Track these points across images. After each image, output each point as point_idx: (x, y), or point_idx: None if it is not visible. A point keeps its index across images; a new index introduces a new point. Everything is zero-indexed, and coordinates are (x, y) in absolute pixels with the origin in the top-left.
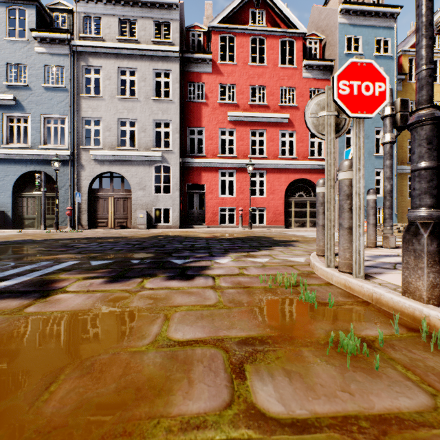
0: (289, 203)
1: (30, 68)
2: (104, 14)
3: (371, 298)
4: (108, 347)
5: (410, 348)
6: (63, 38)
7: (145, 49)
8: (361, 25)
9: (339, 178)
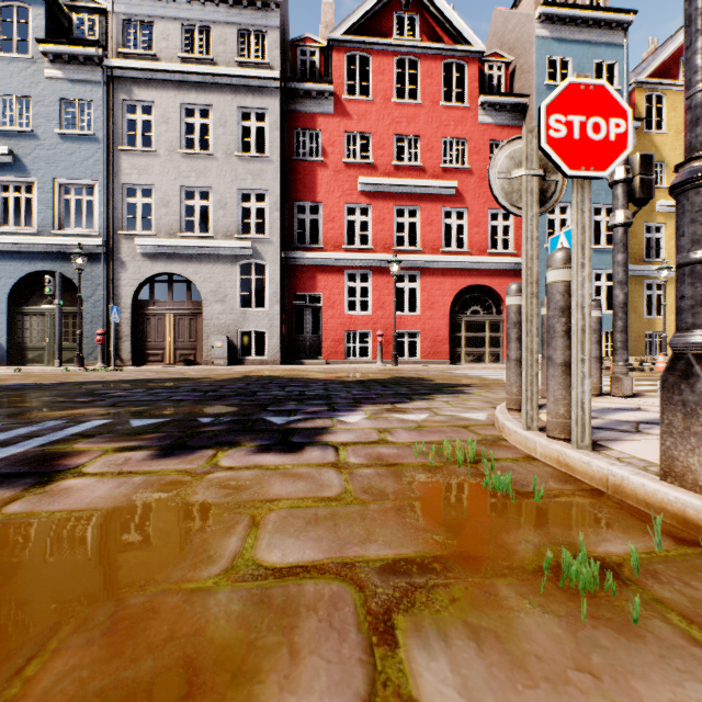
0: (457, 325)
1: (36, 103)
2: (159, 16)
3: (606, 483)
4: (145, 581)
5: (687, 579)
6: (91, 55)
7: (225, 75)
8: (572, 41)
9: (548, 280)
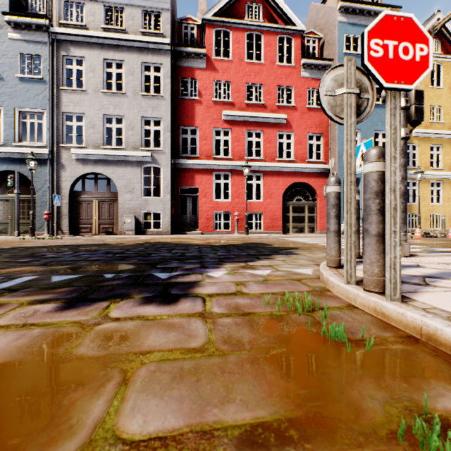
0: (287, 208)
1: (2, 56)
2: None
3: (419, 331)
4: None
5: None
6: (41, 24)
7: (133, 40)
8: (361, 25)
9: (365, 171)
